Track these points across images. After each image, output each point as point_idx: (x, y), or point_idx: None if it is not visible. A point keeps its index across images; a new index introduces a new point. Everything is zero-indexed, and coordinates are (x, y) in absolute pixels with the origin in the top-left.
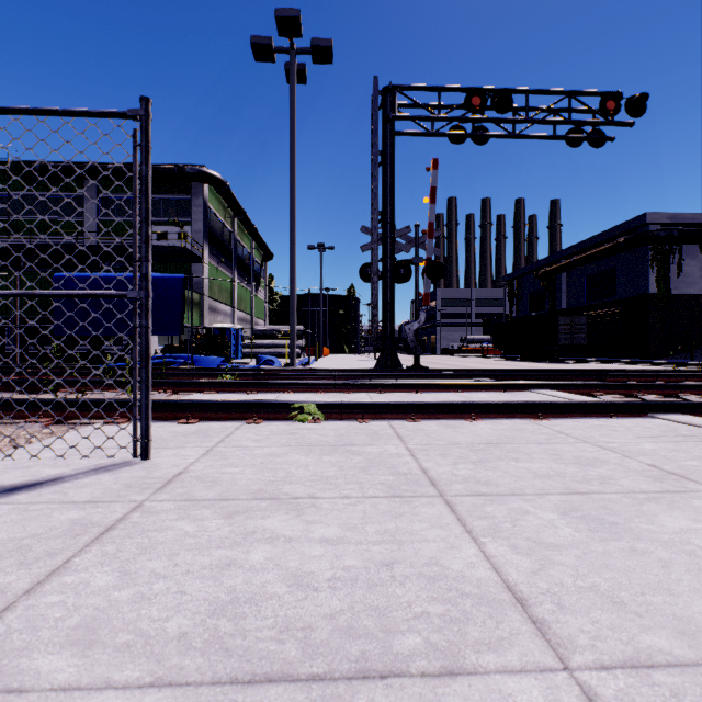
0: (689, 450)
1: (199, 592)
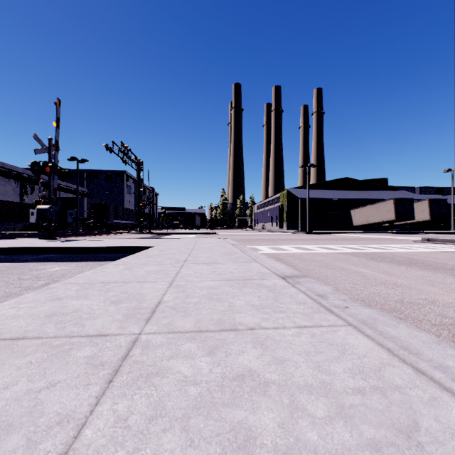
0: (23, 240)
1: (3, 243)
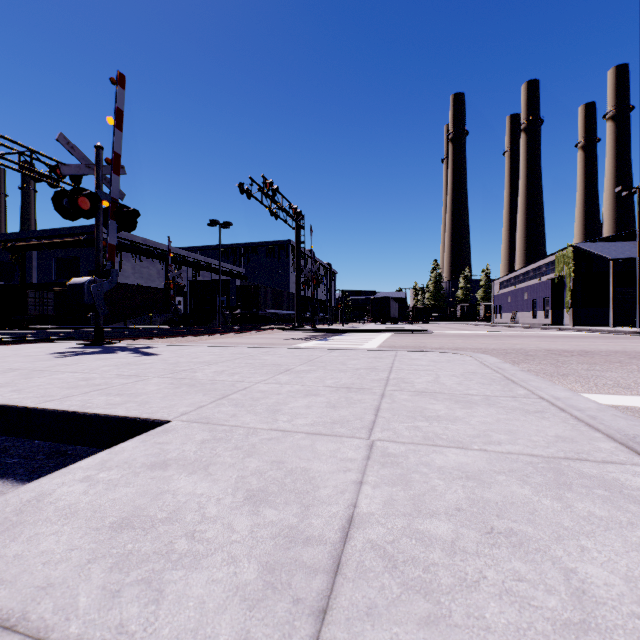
0: (52, 345)
1: None
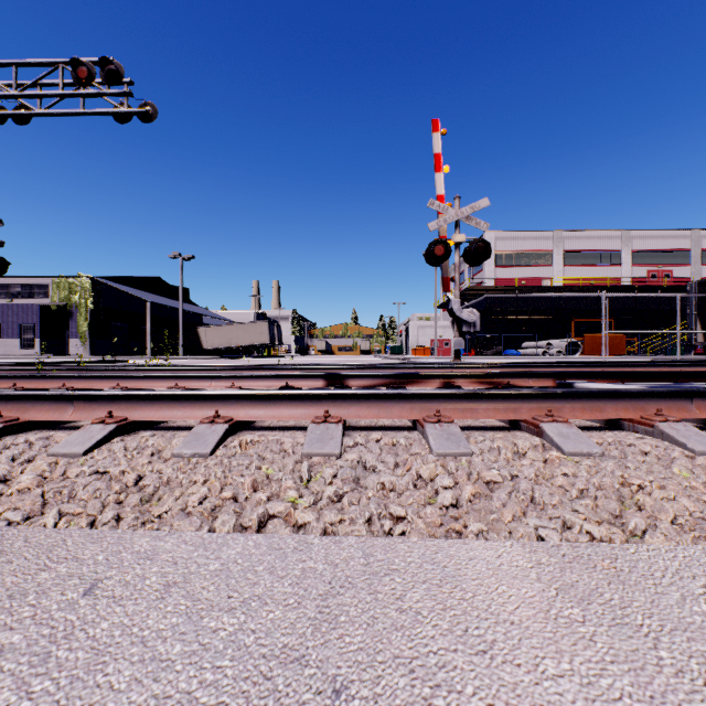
0: None
1: None
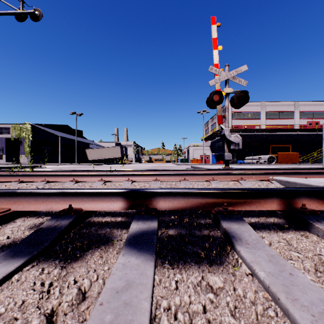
0: None
1: None
